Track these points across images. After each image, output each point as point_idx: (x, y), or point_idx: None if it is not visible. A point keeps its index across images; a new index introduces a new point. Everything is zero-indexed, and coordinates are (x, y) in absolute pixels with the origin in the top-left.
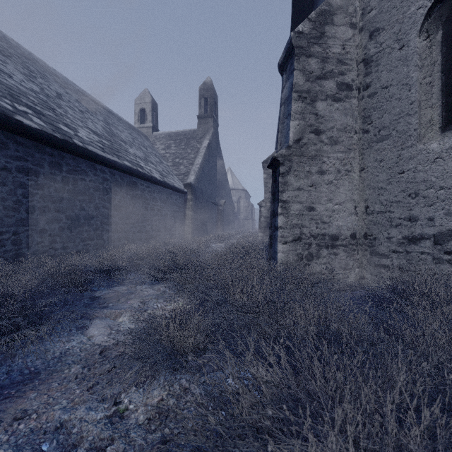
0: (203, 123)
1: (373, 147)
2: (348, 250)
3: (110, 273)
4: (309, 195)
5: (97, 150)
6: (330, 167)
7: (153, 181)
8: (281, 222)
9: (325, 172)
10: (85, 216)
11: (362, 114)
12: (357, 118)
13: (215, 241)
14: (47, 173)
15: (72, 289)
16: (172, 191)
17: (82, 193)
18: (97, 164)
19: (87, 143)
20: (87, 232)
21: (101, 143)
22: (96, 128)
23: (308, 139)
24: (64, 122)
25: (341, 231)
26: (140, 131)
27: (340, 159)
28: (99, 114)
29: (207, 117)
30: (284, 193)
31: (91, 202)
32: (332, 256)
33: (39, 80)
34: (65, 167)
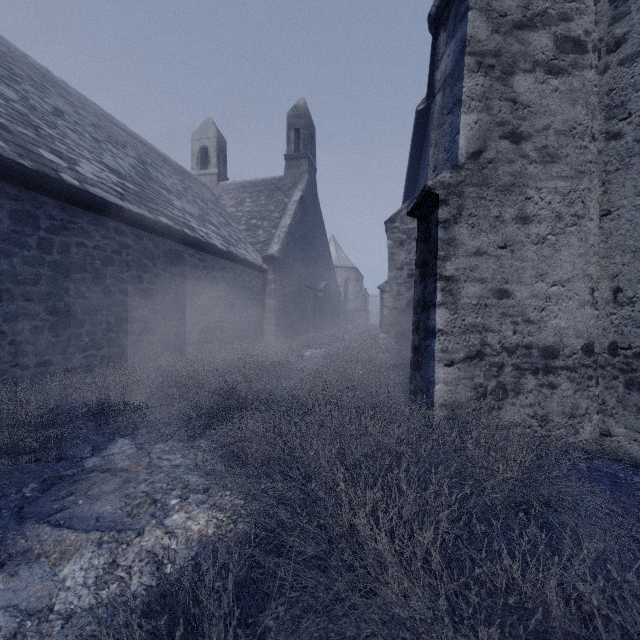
0: (293, 166)
1: (632, 165)
2: (578, 377)
3: (112, 415)
4: (499, 267)
5: (109, 196)
6: (542, 209)
7: (211, 250)
8: (442, 320)
9: (531, 219)
10: (85, 308)
11: (605, 101)
12: (596, 109)
13: (311, 345)
14: (7, 231)
15: (6, 462)
16: (244, 267)
17: (80, 269)
18: (109, 219)
19: (91, 182)
20: (89, 336)
21: (121, 186)
22: (118, 165)
23: (498, 151)
24: (53, 148)
25: (564, 339)
26: (199, 180)
27: (561, 192)
28: (131, 148)
29: (299, 158)
30: (448, 262)
31: (97, 283)
32: (545, 390)
33: (26, 87)
34: (44, 221)
